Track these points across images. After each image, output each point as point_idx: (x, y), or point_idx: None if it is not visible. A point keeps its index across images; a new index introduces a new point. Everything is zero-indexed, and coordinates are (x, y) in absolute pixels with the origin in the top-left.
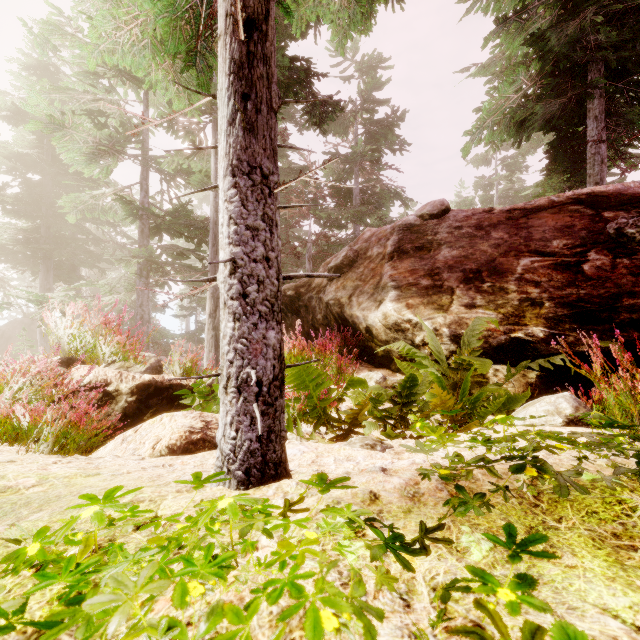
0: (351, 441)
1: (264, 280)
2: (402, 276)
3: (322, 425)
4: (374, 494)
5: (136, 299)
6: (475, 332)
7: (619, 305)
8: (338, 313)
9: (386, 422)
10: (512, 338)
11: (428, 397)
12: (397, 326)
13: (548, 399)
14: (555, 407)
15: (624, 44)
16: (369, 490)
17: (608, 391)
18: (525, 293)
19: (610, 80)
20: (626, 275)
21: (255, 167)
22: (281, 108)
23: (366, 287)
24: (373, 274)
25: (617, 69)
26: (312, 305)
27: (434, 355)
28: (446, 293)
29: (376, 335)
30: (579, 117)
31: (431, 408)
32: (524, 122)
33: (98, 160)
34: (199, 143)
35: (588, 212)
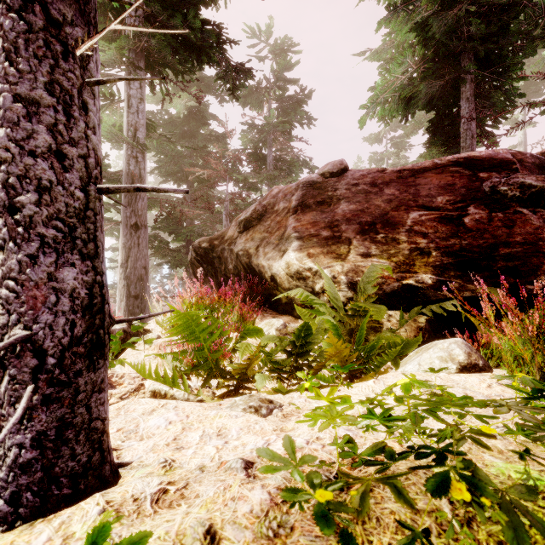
0: (235, 402)
1: (52, 187)
2: (304, 228)
3: (215, 378)
4: (212, 537)
5: None
6: (370, 279)
7: (496, 254)
8: (247, 263)
9: (279, 375)
10: (404, 285)
11: (325, 345)
12: (299, 274)
13: (441, 345)
14: (448, 353)
15: (489, 38)
16: (206, 527)
17: (503, 337)
18: (414, 243)
19: (478, 69)
20: (501, 227)
21: (31, 1)
22: (195, 70)
23: (272, 238)
24: (279, 226)
25: (483, 60)
26: (224, 256)
27: (331, 302)
28: (344, 243)
29: (280, 283)
30: (454, 99)
31: (326, 358)
32: (410, 101)
33: None
34: (110, 95)
35: (466, 173)
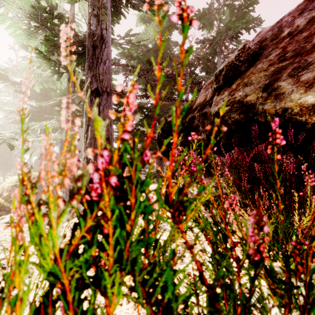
0: None
1: None
2: None
3: None
4: None
5: (65, 136)
6: None
7: None
8: (238, 121)
9: None
10: None
11: None
12: None
13: None
14: None
15: None
16: None
17: None
18: None
19: None
20: None
21: None
22: None
23: (313, 55)
24: None
25: None
26: (193, 126)
27: None
28: None
29: None
30: None
31: None
32: None
33: (35, 36)
34: None
35: None
